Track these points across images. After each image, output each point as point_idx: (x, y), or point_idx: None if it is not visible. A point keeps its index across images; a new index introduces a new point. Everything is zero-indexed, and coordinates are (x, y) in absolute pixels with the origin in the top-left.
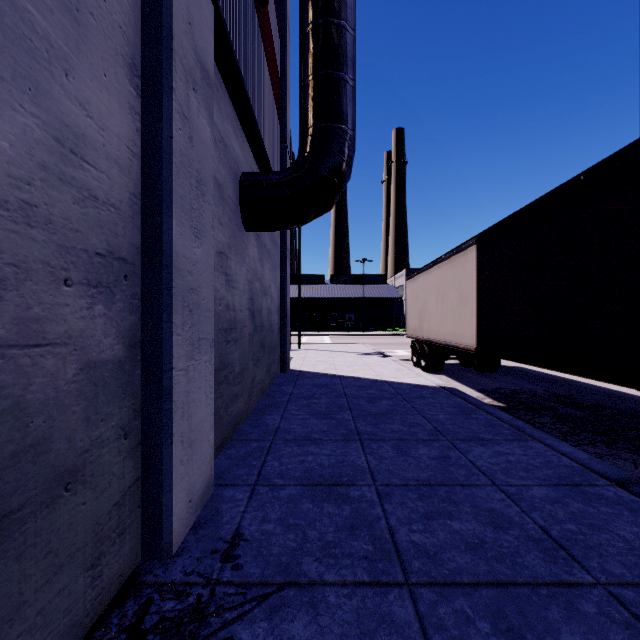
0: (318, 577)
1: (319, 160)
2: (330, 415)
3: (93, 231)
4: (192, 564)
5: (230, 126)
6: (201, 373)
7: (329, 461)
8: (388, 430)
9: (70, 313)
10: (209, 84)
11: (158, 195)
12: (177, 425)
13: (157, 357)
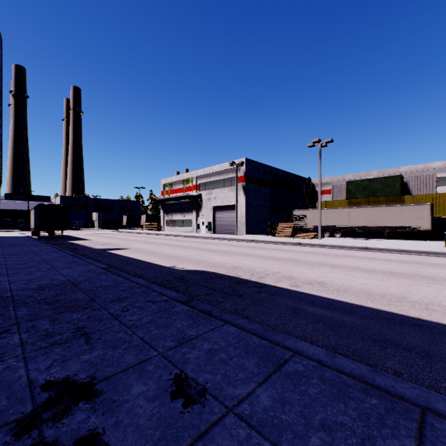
0: None
1: None
2: None
3: None
4: None
5: None
6: None
7: None
8: (6, 238)
9: None
10: None
11: None
12: None
13: None
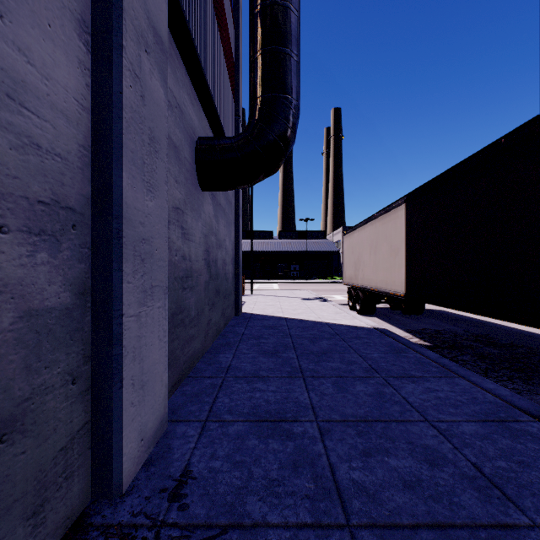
0: (261, 518)
1: (266, 126)
2: (277, 354)
3: (35, 179)
4: (140, 504)
5: (186, 95)
6: (154, 318)
7: (275, 397)
8: (328, 368)
9: (6, 260)
10: (162, 50)
11: (108, 148)
12: (127, 369)
13: (107, 304)
